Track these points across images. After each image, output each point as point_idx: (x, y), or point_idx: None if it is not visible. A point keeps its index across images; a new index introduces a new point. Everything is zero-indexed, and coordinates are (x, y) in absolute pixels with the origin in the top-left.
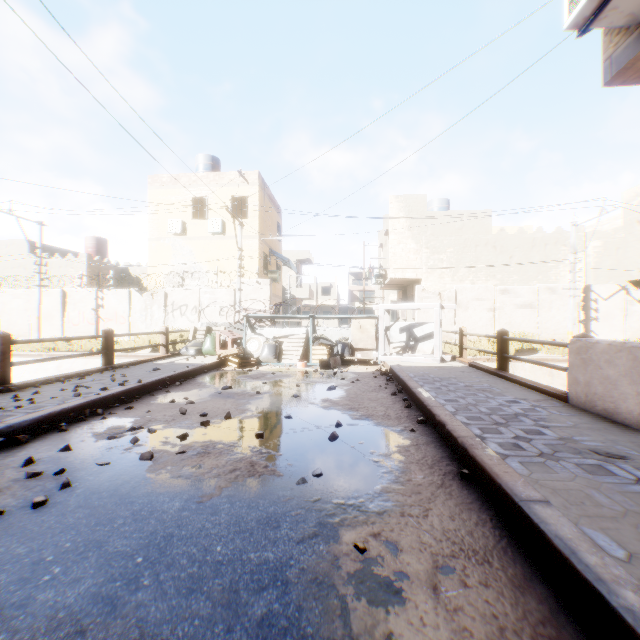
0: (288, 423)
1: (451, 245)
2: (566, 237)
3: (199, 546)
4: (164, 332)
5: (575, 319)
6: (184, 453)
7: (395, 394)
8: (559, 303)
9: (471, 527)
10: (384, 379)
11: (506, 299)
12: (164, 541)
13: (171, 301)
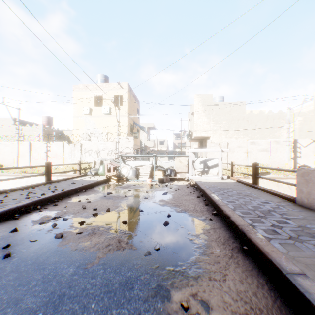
0: (141, 214)
1: (225, 119)
2: (284, 115)
3: (80, 303)
4: (79, 163)
5: (289, 157)
6: (81, 233)
7: (199, 197)
8: (281, 149)
9: (254, 289)
10: (192, 188)
11: (253, 147)
12: (58, 299)
13: (84, 148)
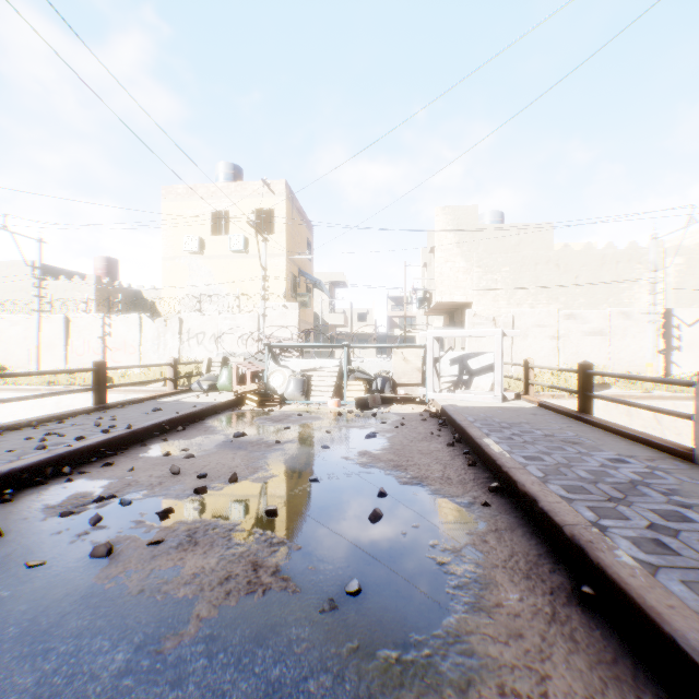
0: (313, 490)
1: (507, 263)
2: (641, 253)
3: None
4: (172, 364)
5: (653, 348)
6: (160, 543)
7: (452, 445)
8: (634, 330)
9: None
10: (435, 423)
11: (572, 325)
12: None
13: (187, 328)
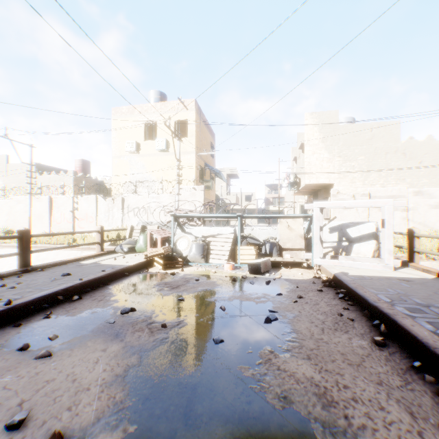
0: None
1: (361, 153)
2: None
3: None
4: (99, 231)
5: None
6: None
7: (383, 344)
8: None
9: None
10: (334, 295)
11: (419, 200)
12: None
13: (127, 204)
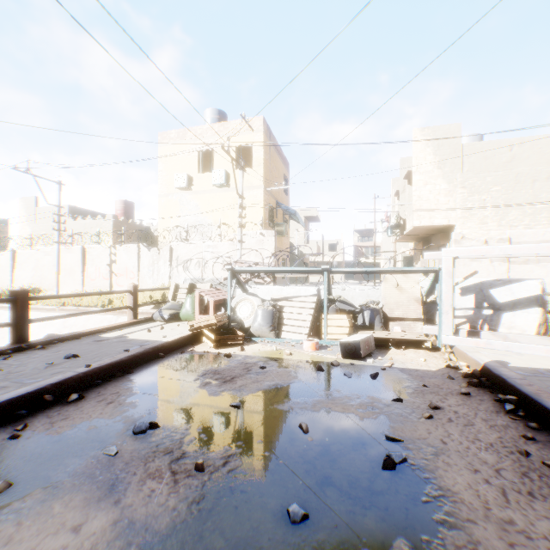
0: None
1: (496, 182)
2: None
3: None
4: (131, 291)
5: None
6: None
7: None
8: None
9: None
10: (494, 405)
11: None
12: None
13: (176, 256)
